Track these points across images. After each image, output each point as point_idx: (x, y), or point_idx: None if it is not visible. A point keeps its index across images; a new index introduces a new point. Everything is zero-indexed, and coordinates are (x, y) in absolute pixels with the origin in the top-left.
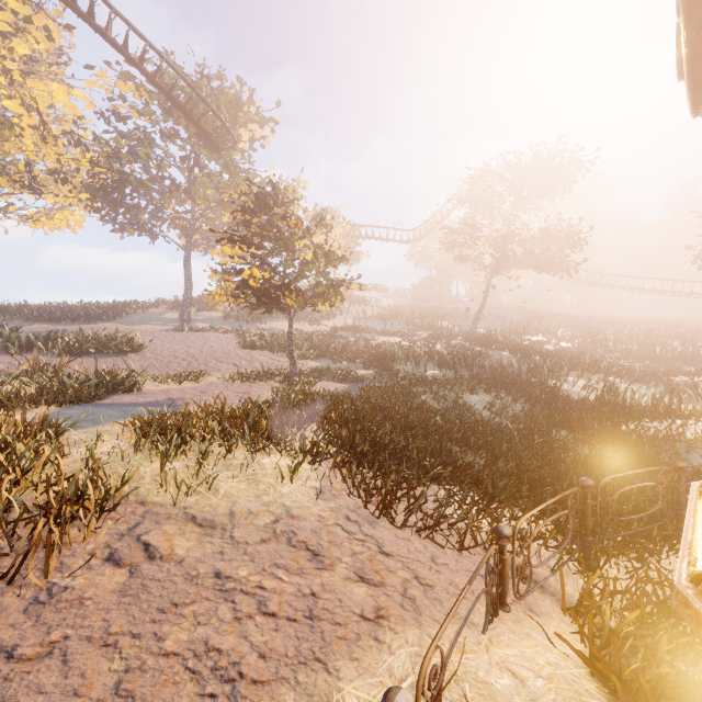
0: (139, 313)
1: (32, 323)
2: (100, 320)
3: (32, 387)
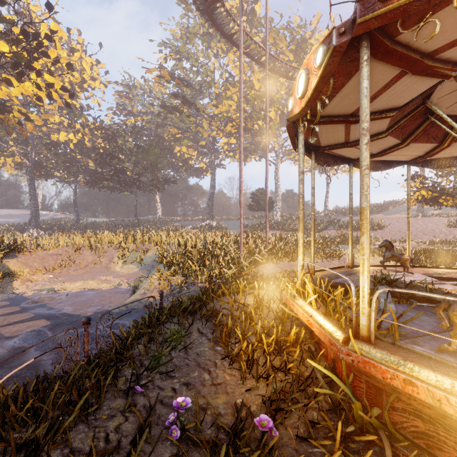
0: (396, 207)
1: (345, 216)
2: (373, 213)
3: (338, 239)
